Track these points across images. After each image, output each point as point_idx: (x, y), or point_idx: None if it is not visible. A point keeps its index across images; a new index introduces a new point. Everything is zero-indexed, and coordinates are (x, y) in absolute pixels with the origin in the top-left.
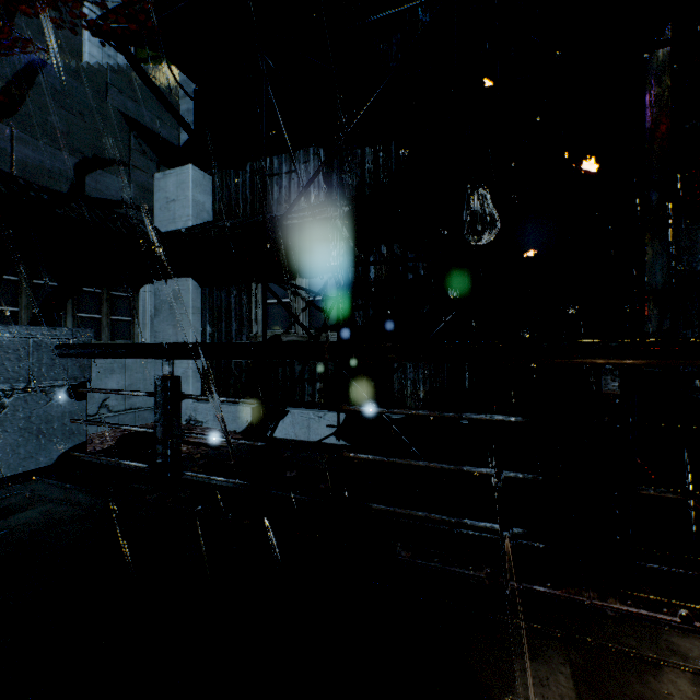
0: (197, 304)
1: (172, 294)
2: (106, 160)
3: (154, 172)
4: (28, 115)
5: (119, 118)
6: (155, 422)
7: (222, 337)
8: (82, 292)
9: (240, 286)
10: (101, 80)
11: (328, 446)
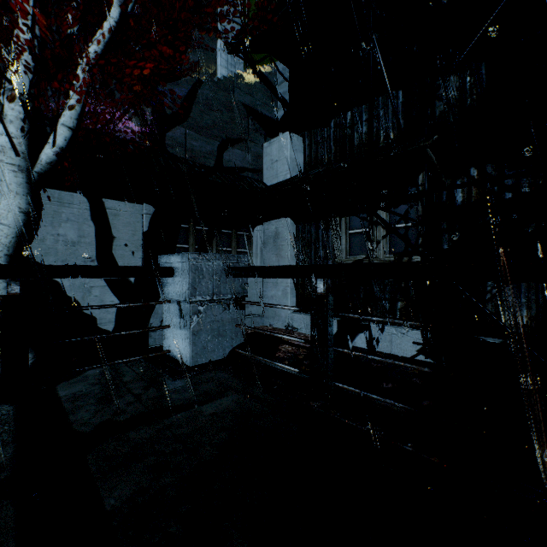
0: (292, 237)
1: (275, 231)
2: (234, 140)
3: (263, 143)
4: (193, 118)
5: (242, 109)
6: (311, 335)
7: (311, 262)
8: (221, 233)
9: (326, 220)
10: (230, 86)
11: (413, 361)
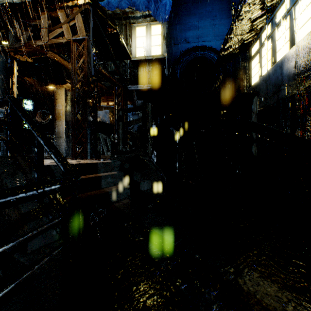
0: None
1: None
2: None
3: None
4: None
5: None
6: None
7: None
8: None
9: None
10: None
11: None
